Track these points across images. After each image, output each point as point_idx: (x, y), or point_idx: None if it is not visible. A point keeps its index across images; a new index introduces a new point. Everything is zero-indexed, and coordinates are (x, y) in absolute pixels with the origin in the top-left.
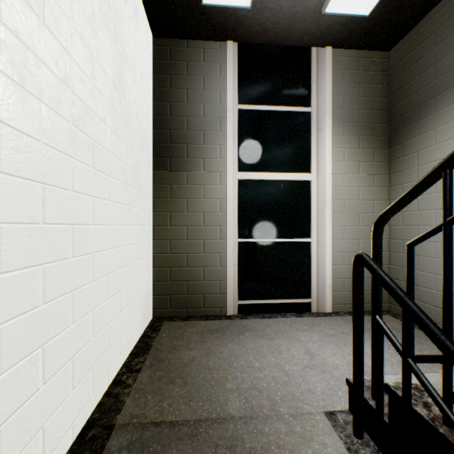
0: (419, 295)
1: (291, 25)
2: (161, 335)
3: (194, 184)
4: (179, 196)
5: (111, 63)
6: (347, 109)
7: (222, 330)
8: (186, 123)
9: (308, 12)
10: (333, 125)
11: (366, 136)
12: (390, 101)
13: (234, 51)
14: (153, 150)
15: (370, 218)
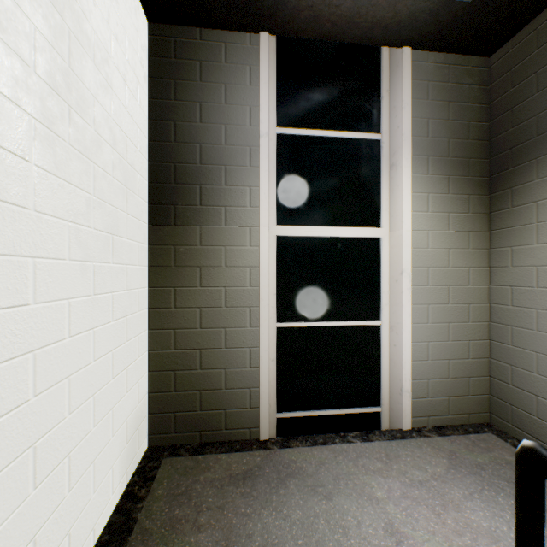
0: (540, 410)
1: (356, 10)
2: (155, 491)
3: (210, 245)
4: (189, 262)
5: (44, 46)
6: (433, 137)
7: (252, 477)
8: (200, 153)
9: None
10: (413, 160)
11: (458, 176)
12: (491, 128)
13: (271, 49)
14: (148, 194)
15: (464, 292)
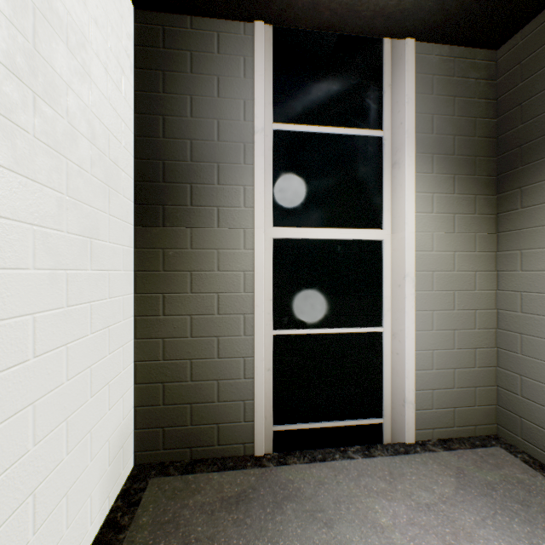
0: None
1: None
2: (139, 519)
3: (202, 248)
4: (178, 267)
5: None
6: (438, 134)
7: (246, 501)
8: (190, 149)
9: None
10: (417, 158)
11: (464, 175)
12: (499, 124)
13: (267, 40)
14: (135, 193)
15: (470, 297)
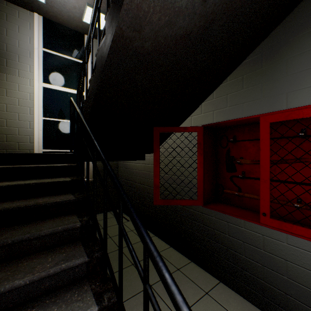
0: None
1: (69, 19)
2: None
3: (11, 82)
4: (1, 86)
5: None
6: None
7: None
8: (6, 47)
9: (77, 18)
10: None
11: None
12: None
13: (40, 19)
14: None
15: None
